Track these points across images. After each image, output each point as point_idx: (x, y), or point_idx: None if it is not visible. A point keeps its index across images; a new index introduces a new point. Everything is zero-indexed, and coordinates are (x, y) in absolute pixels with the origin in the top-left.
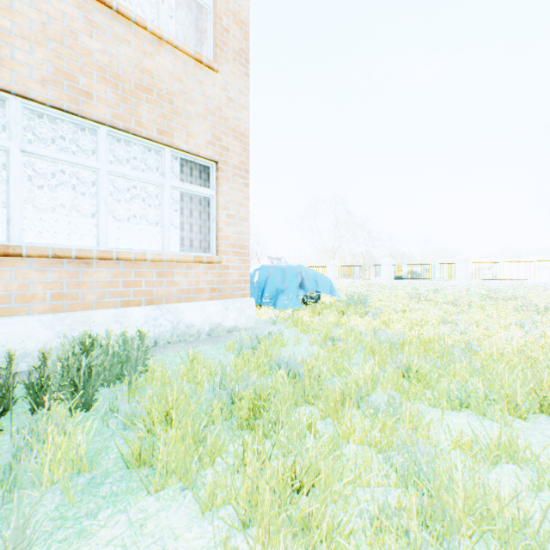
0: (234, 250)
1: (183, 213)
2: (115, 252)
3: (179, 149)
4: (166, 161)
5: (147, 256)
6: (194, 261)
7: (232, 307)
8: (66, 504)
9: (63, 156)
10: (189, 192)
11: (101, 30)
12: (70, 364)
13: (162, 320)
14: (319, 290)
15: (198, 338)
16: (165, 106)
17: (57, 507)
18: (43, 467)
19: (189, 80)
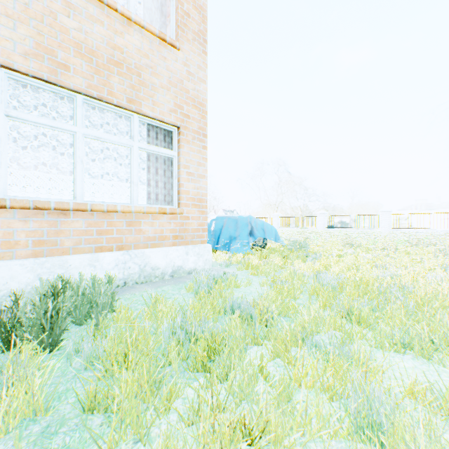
0: (193, 203)
1: (150, 171)
2: (89, 204)
3: (145, 115)
4: (134, 125)
5: (117, 208)
6: (159, 212)
7: (192, 252)
8: None
9: (43, 121)
10: (155, 153)
11: (77, 11)
12: (38, 308)
13: (131, 264)
14: (266, 237)
15: (163, 279)
16: (133, 78)
17: None
18: None
19: (154, 56)
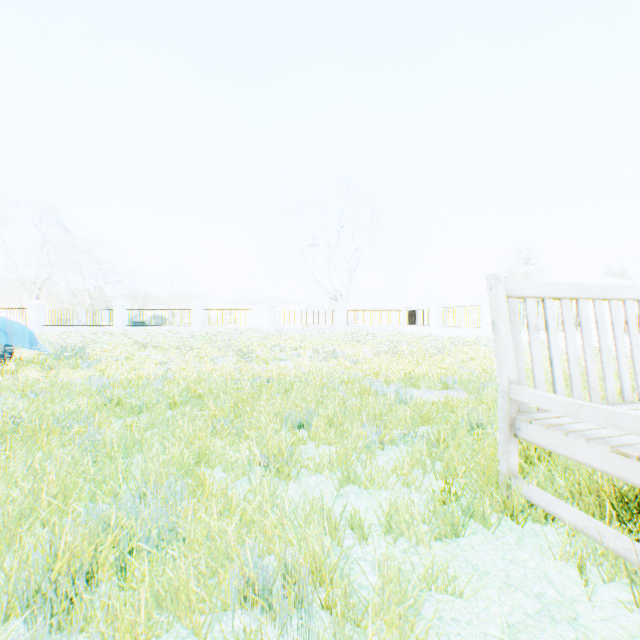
0: None
1: None
2: None
3: None
4: None
5: None
6: None
7: None
8: None
9: None
10: None
11: None
12: None
13: None
14: (12, 343)
15: None
16: None
17: None
18: None
19: None
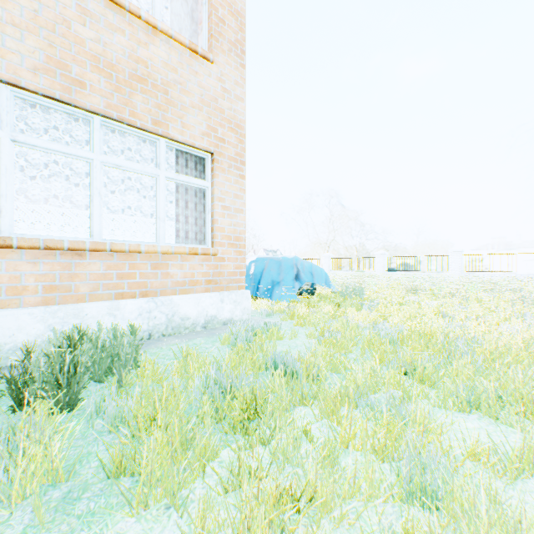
0: (229, 242)
1: (178, 205)
2: (109, 243)
3: (174, 139)
4: (161, 151)
5: (141, 248)
6: (189, 253)
7: (227, 299)
8: (36, 525)
9: (55, 146)
10: (184, 184)
11: (95, 18)
12: (54, 362)
13: (157, 313)
14: (314, 281)
15: (194, 330)
16: (160, 96)
17: (24, 529)
18: (14, 479)
19: (184, 70)
